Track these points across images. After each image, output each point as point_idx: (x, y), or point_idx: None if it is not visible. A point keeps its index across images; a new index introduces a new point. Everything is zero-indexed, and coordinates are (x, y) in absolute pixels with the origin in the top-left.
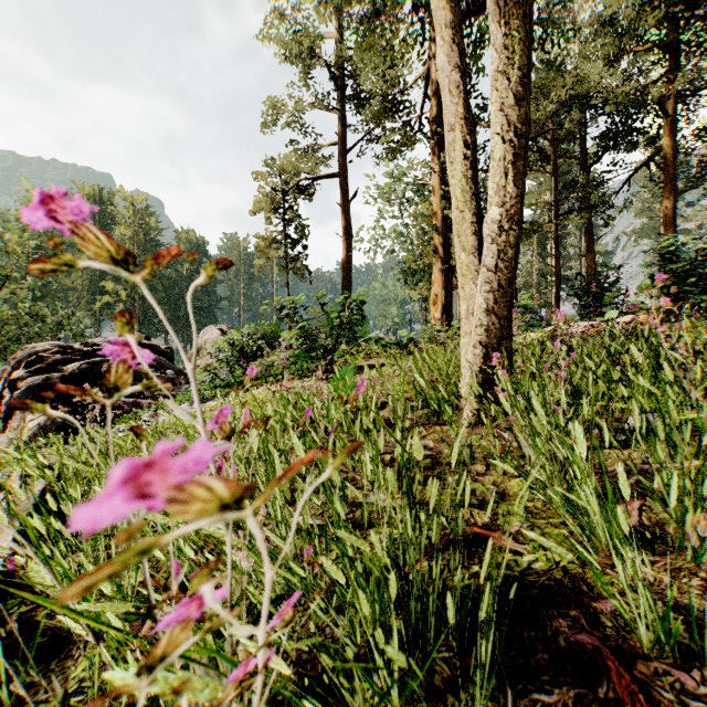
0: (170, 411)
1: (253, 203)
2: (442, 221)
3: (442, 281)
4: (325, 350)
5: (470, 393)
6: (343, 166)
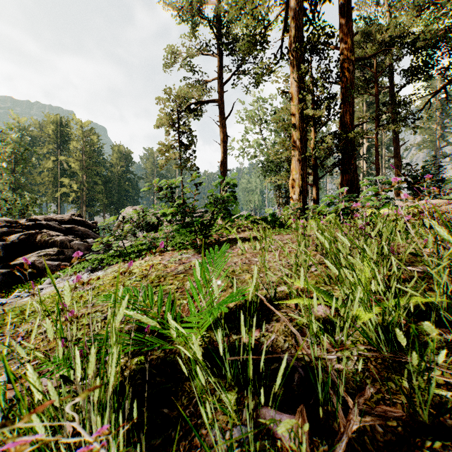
0: None
1: (157, 120)
2: (299, 121)
3: (299, 169)
4: (202, 225)
5: None
6: (221, 94)
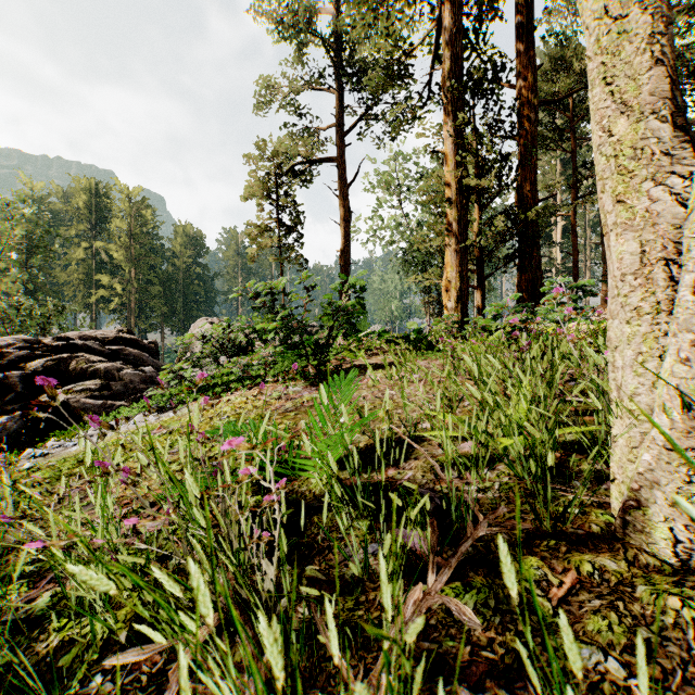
0: (0, 468)
1: (245, 188)
2: (456, 194)
3: (456, 264)
4: (316, 346)
5: (684, 477)
6: (341, 149)
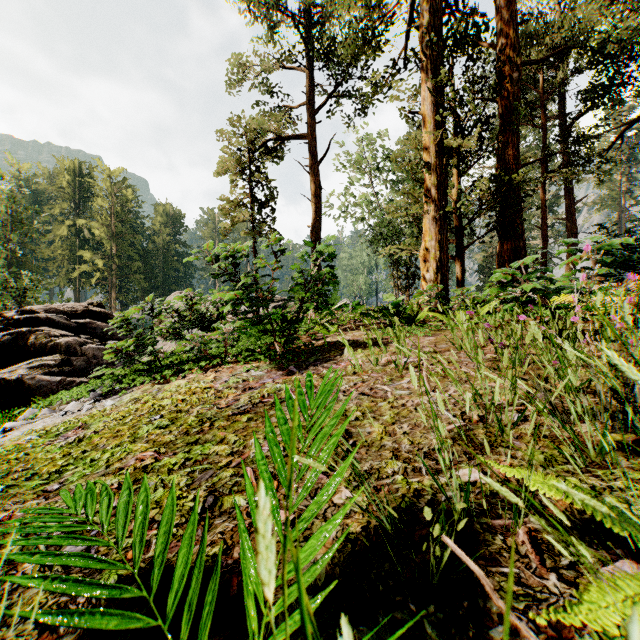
0: None
1: (217, 163)
2: (435, 157)
3: (436, 232)
4: (284, 321)
5: None
6: (312, 126)
